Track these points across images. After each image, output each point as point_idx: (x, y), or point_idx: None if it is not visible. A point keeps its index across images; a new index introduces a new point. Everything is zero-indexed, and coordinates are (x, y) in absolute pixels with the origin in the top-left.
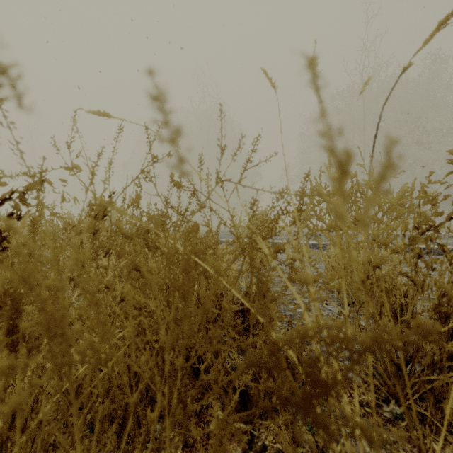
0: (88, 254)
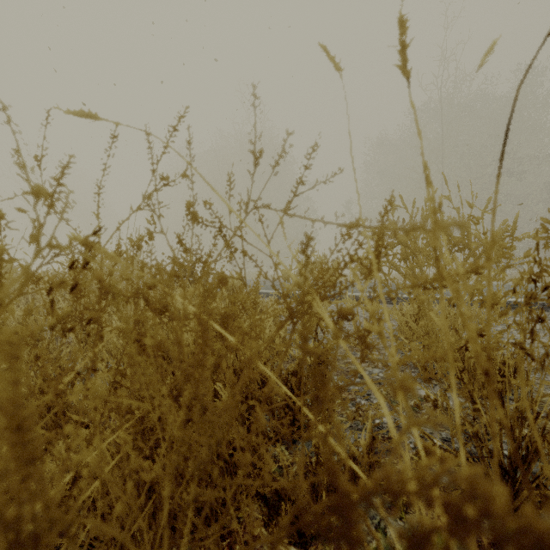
0: (8, 335)
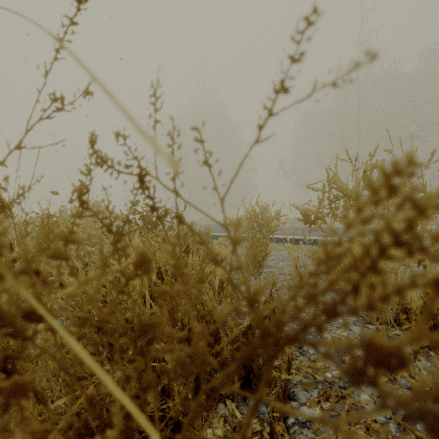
0: None
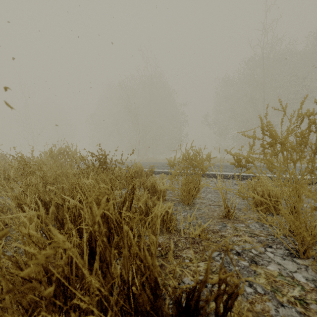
0: None
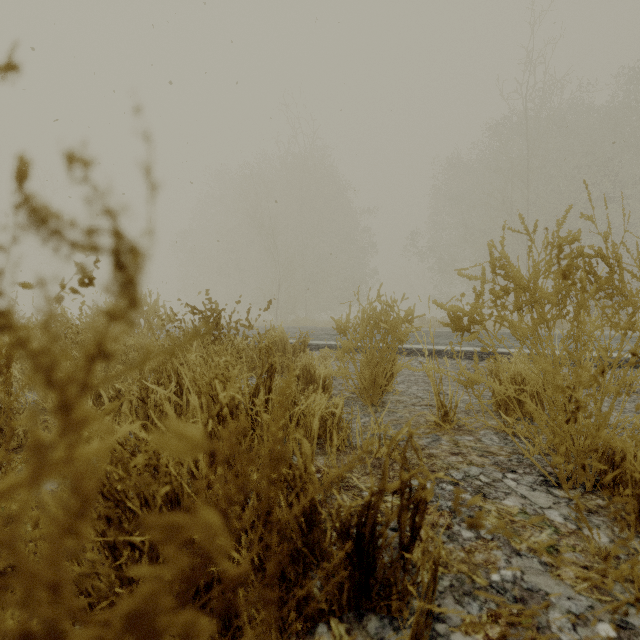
0: None
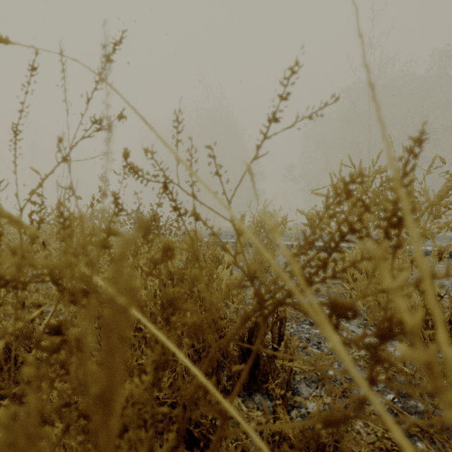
0: None
